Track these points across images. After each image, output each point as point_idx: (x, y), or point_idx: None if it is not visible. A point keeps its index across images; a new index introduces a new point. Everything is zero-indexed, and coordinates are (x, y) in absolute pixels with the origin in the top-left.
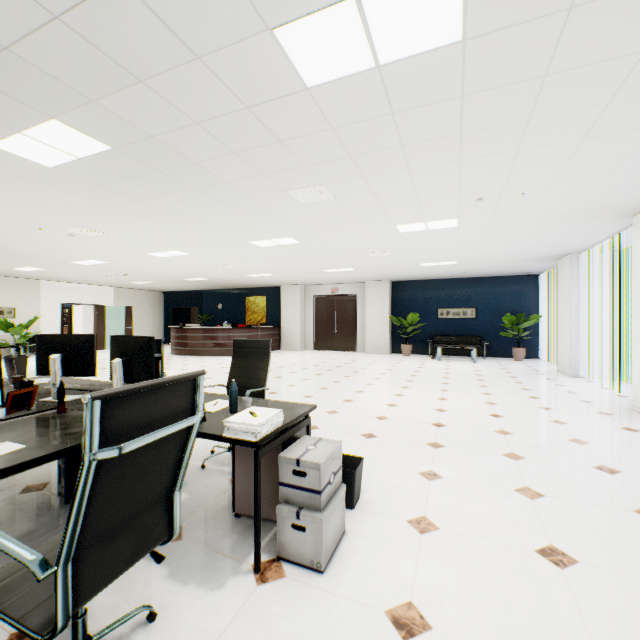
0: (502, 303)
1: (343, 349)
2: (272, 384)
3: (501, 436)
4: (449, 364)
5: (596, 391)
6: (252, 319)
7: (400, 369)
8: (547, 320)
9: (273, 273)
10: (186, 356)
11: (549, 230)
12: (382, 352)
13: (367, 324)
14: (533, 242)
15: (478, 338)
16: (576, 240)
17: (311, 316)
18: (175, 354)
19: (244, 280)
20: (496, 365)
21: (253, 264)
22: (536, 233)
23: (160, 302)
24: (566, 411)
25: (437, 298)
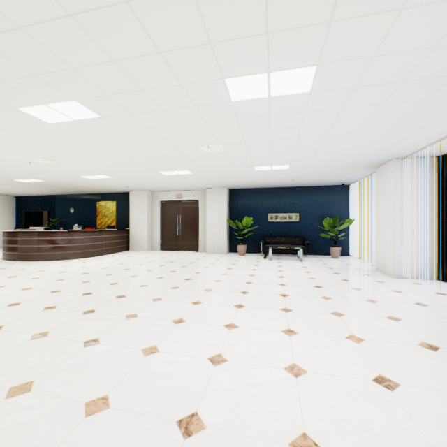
0: (320, 209)
1: (187, 249)
2: (62, 310)
3: None
4: (280, 264)
5: (441, 300)
6: (103, 222)
7: (235, 273)
8: (356, 223)
9: (109, 175)
10: (14, 261)
11: (409, 113)
12: (221, 252)
13: (207, 227)
14: (375, 137)
15: (301, 239)
16: (418, 137)
17: (158, 219)
18: (4, 259)
19: (86, 183)
20: (321, 264)
21: (72, 159)
22: (391, 119)
23: (11, 206)
24: None
25: (268, 204)
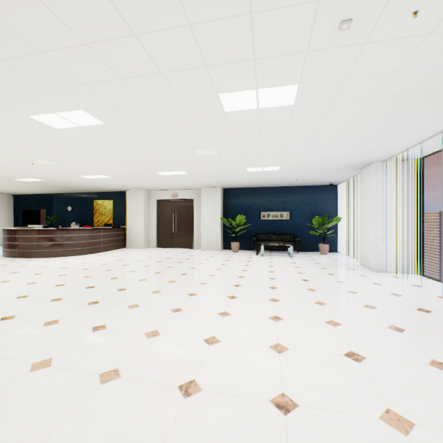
0: (310, 207)
1: (182, 246)
2: (69, 302)
3: (404, 442)
4: (271, 260)
5: (415, 291)
6: (100, 220)
7: (229, 268)
8: (343, 221)
9: (107, 175)
10: (15, 258)
11: (384, 123)
12: (215, 249)
13: (202, 225)
14: (357, 143)
15: (292, 236)
16: (395, 142)
17: (154, 218)
18: (5, 256)
19: (84, 183)
20: (310, 260)
21: (74, 160)
22: (368, 127)
23: (9, 204)
24: (424, 334)
25: (260, 203)
